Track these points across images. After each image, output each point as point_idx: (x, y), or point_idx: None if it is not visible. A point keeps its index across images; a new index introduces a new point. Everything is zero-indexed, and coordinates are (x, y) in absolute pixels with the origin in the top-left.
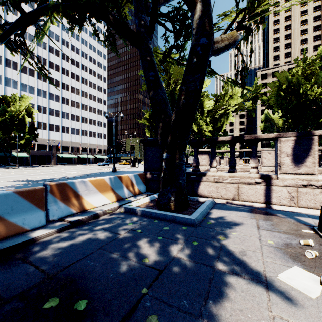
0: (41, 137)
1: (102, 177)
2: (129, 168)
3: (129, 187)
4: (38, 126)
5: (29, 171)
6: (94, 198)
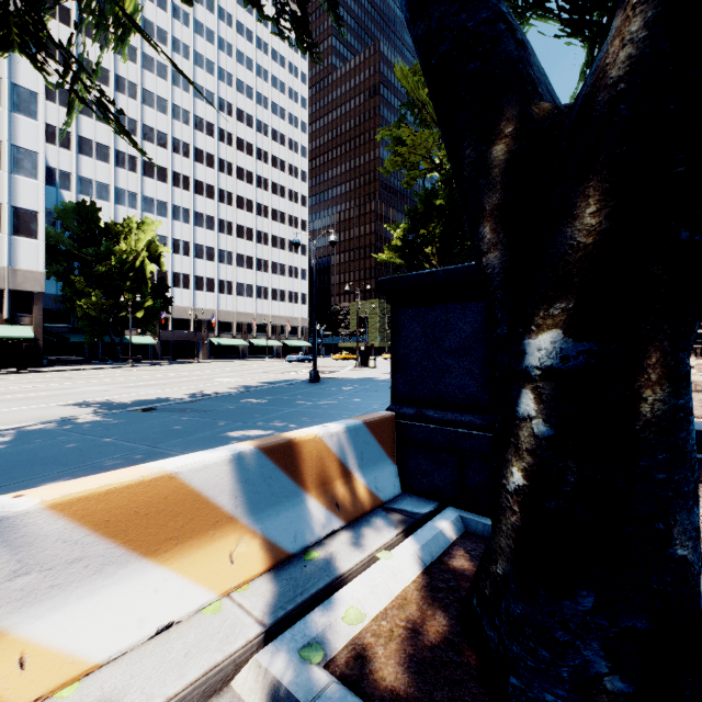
0: (180, 304)
1: (163, 466)
2: (354, 370)
3: (322, 488)
4: (174, 281)
5: (142, 375)
6: (94, 608)
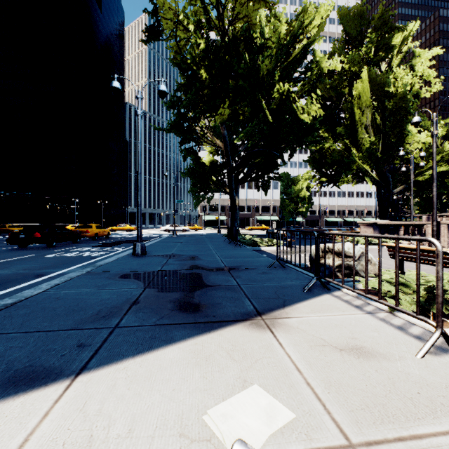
0: None
1: None
2: None
3: None
4: None
5: None
6: None
